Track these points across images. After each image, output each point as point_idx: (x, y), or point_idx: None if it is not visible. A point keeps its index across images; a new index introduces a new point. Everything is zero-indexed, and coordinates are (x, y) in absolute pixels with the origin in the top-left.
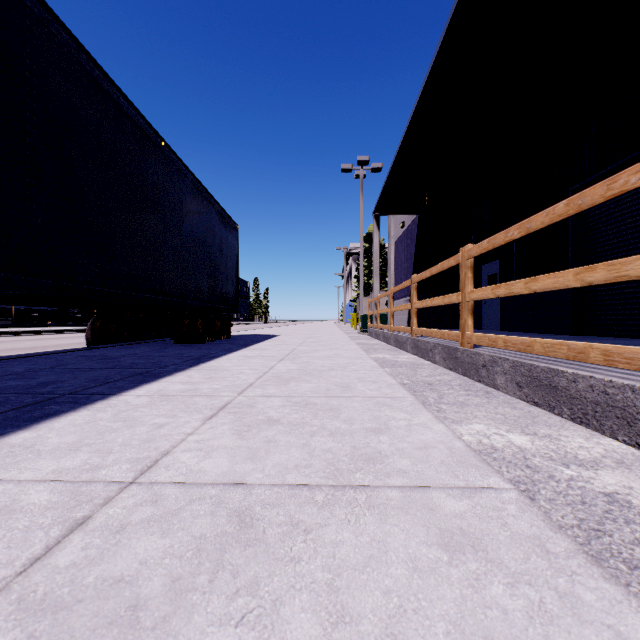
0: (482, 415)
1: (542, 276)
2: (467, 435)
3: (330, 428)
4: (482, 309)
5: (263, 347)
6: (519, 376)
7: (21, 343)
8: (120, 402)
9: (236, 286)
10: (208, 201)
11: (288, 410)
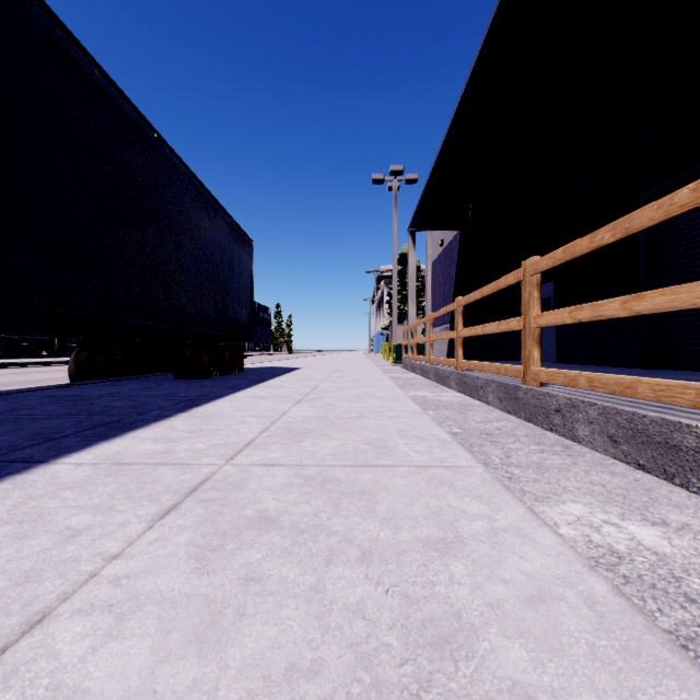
0: (574, 486)
1: (651, 292)
2: (565, 525)
3: (361, 540)
4: None
5: (279, 383)
6: (613, 427)
7: (1, 377)
8: (43, 478)
9: (250, 311)
10: (215, 210)
11: (295, 495)
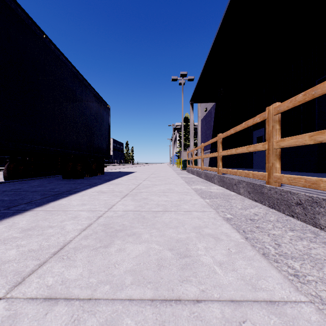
0: None
1: None
2: None
3: None
4: (253, 157)
5: (119, 182)
6: None
7: None
8: None
9: (108, 142)
10: (86, 86)
11: None
